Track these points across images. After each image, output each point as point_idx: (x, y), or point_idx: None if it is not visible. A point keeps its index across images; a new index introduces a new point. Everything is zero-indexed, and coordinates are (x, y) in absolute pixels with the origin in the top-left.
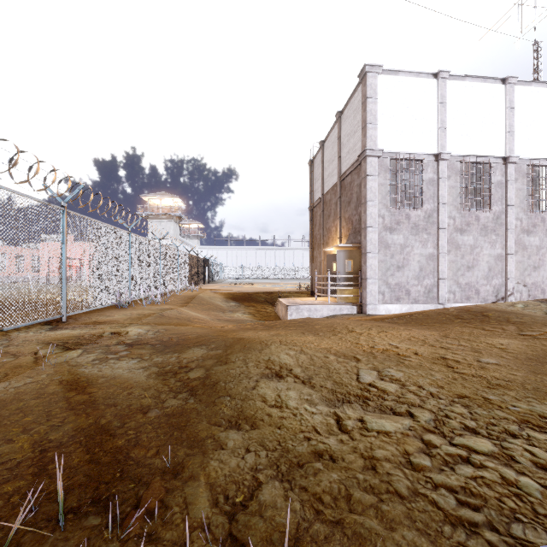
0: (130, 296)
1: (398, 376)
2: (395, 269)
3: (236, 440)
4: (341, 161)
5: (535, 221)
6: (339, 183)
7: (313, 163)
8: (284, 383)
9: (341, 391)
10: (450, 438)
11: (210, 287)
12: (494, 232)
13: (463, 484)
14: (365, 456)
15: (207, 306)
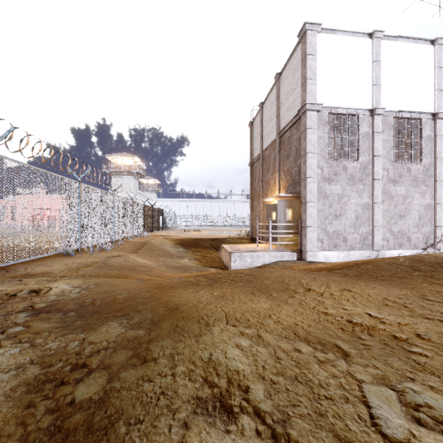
0: (80, 243)
1: (441, 409)
2: (333, 218)
3: None
4: (280, 119)
5: None
6: (278, 139)
7: (253, 124)
8: (236, 440)
9: None
10: None
11: (163, 233)
12: (424, 183)
13: None
14: None
15: (156, 252)
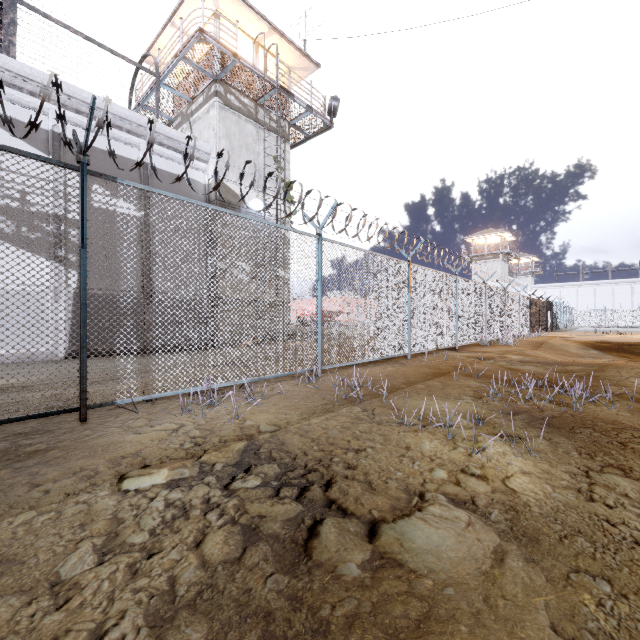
0: (485, 337)
1: None
2: None
3: (614, 387)
4: None
5: None
6: None
7: None
8: None
9: None
10: None
11: (557, 335)
12: None
13: None
14: None
15: (560, 352)
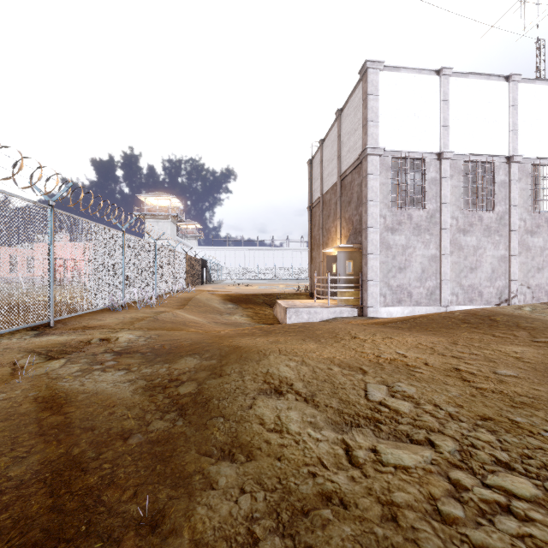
0: (124, 298)
1: (410, 392)
2: (396, 271)
3: (229, 477)
4: (341, 160)
5: (539, 222)
6: (339, 182)
7: (312, 163)
8: (284, 401)
9: (349, 412)
10: (482, 476)
11: (208, 288)
12: (497, 232)
13: (509, 546)
14: (382, 501)
15: (204, 308)
